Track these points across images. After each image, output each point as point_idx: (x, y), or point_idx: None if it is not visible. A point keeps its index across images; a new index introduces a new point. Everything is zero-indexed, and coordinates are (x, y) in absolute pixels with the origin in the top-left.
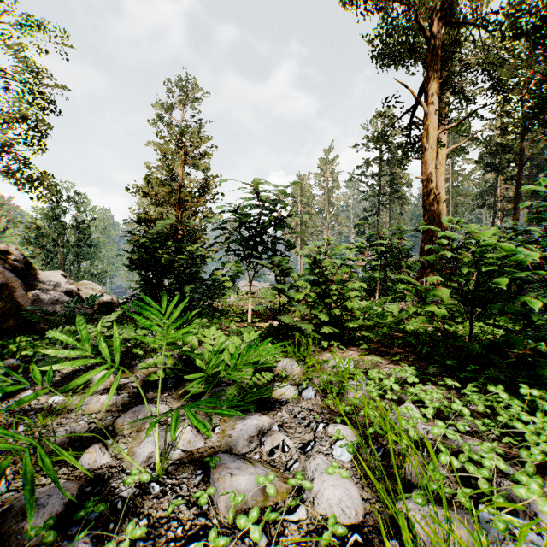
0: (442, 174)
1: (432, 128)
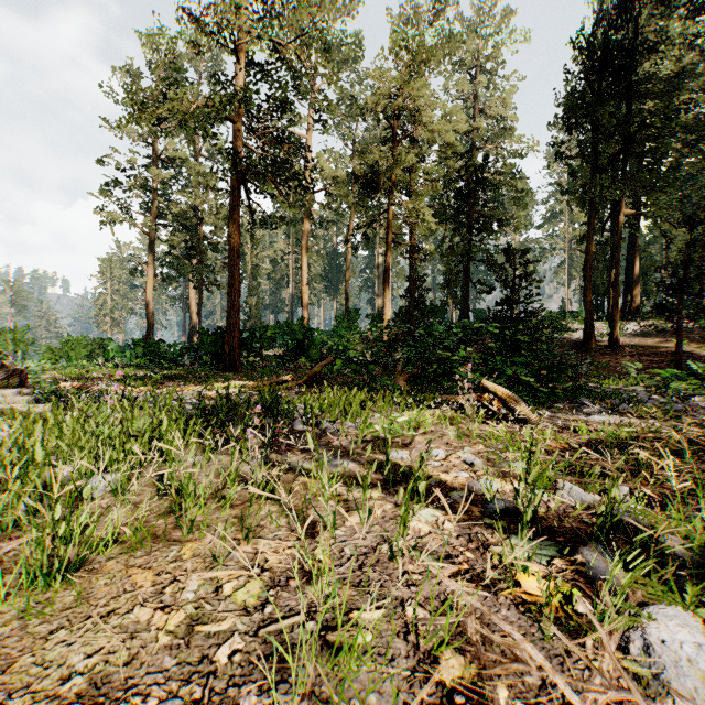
0: (193, 290)
1: (149, 279)
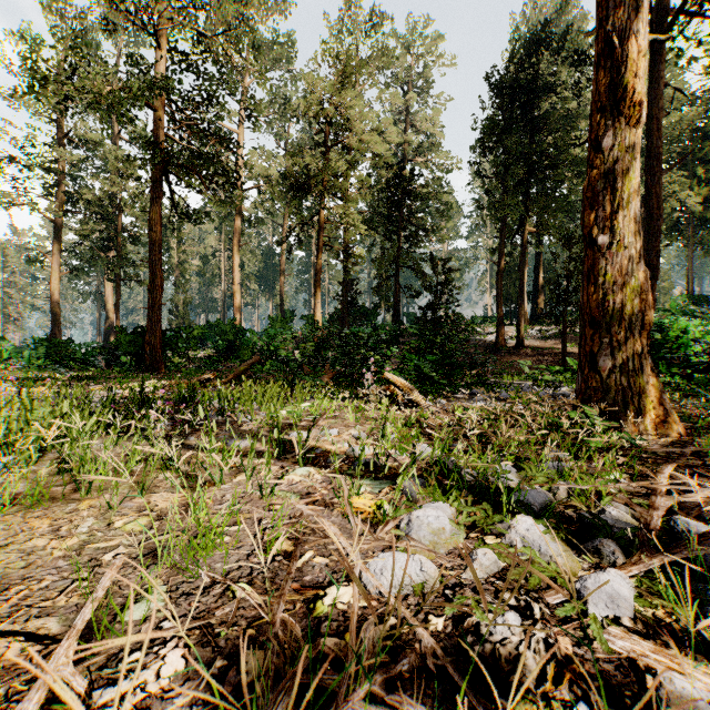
0: (110, 286)
1: (55, 272)
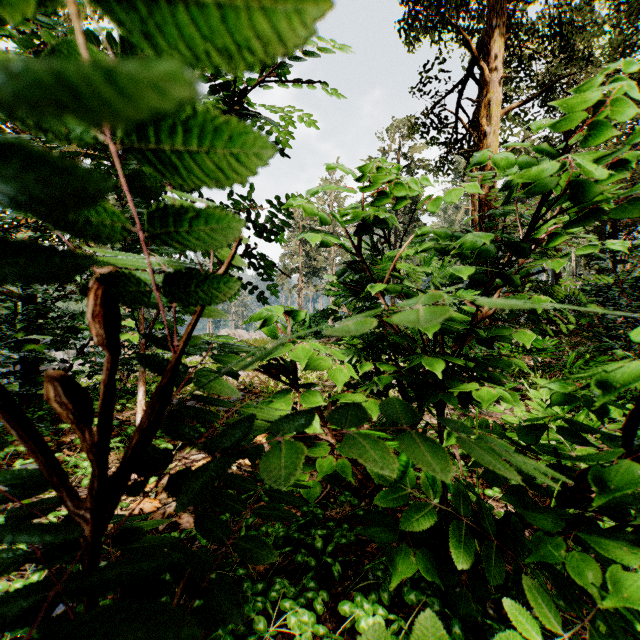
0: None
1: (493, 105)
